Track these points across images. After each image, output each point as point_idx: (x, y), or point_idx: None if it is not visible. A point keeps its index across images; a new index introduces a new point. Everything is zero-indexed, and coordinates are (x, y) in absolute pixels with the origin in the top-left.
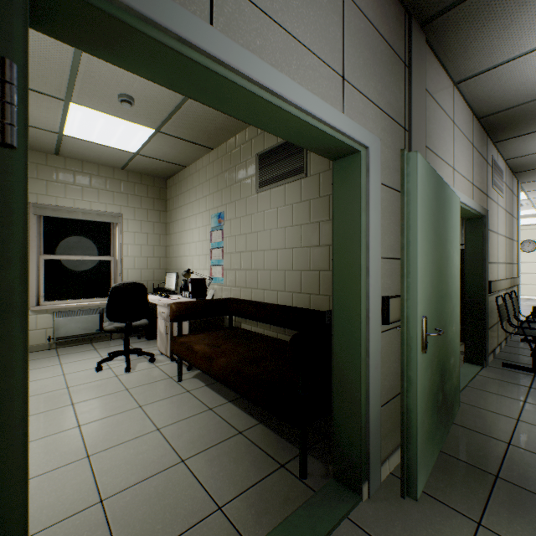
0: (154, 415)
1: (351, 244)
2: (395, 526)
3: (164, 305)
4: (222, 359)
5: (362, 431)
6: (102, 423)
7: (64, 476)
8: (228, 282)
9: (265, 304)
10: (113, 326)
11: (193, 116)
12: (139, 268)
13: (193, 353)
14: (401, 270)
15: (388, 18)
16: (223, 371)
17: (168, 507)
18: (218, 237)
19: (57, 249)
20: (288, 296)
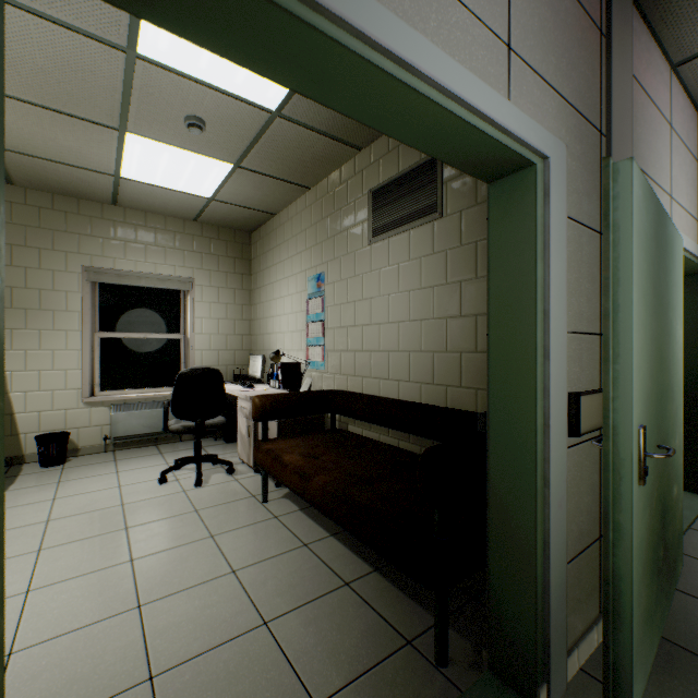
0: (229, 550)
1: (519, 310)
2: None
3: (246, 398)
4: (321, 477)
5: (537, 605)
6: (161, 558)
7: (106, 635)
8: (330, 368)
9: (381, 399)
10: (180, 425)
11: (283, 143)
12: (216, 349)
13: (282, 465)
14: (604, 352)
15: None
16: (322, 494)
17: (242, 696)
18: (316, 307)
19: (115, 324)
20: (414, 388)
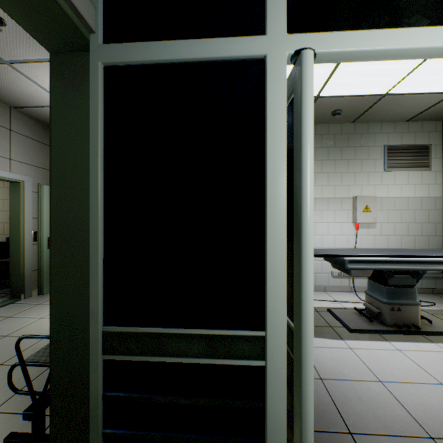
0: None
1: (18, 213)
2: (32, 300)
3: None
4: None
5: (22, 277)
6: None
7: None
8: None
9: None
10: None
11: None
12: None
13: None
14: (38, 222)
15: (39, 133)
16: None
17: None
18: None
19: None
20: None
